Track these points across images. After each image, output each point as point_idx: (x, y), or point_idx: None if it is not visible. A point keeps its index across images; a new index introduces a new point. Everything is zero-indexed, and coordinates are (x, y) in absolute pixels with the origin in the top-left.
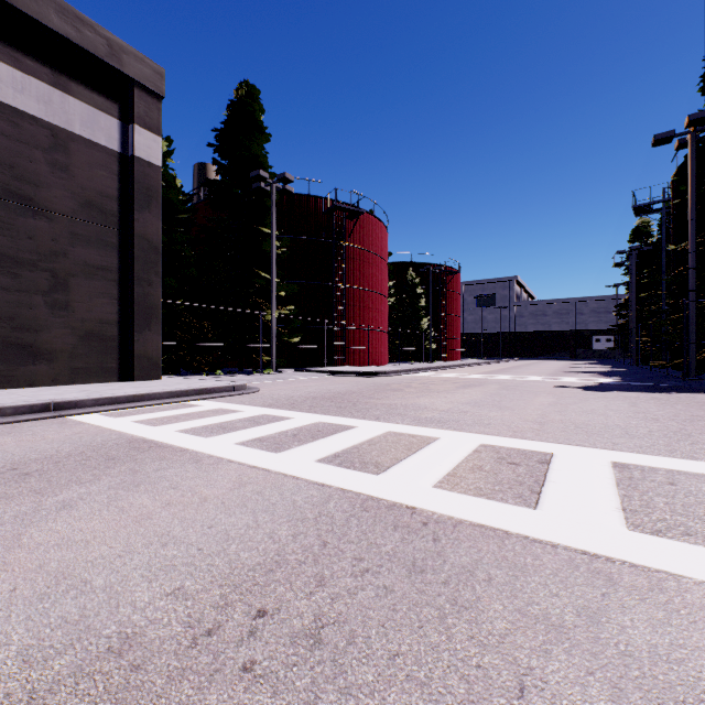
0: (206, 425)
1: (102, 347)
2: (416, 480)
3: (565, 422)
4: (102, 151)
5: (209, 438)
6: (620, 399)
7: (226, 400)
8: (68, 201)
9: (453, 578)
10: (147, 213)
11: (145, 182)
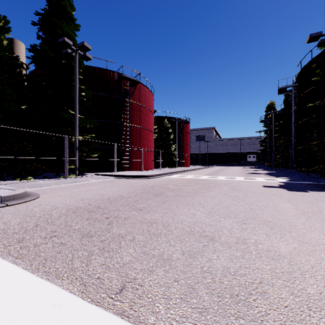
0: None
1: None
2: None
3: None
4: None
5: None
6: None
7: None
8: None
9: None
10: None
11: None
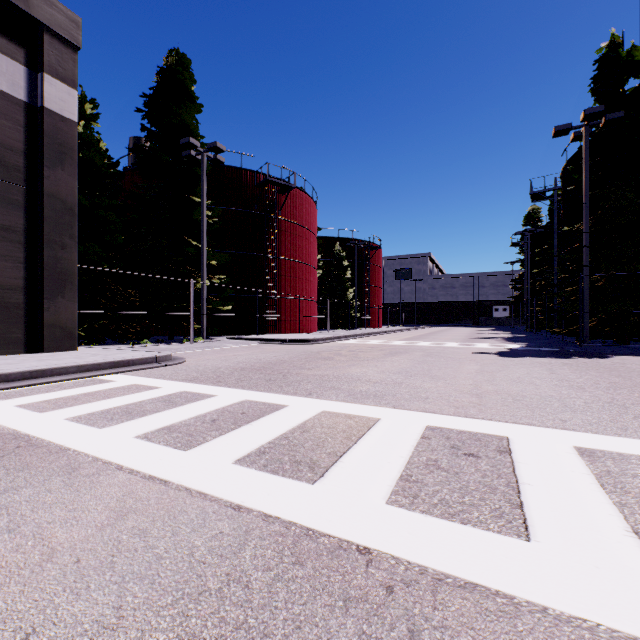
0: (108, 409)
1: (4, 315)
2: (364, 492)
3: (501, 393)
4: (4, 98)
5: (105, 430)
6: (537, 365)
7: (145, 373)
8: None
9: None
10: (59, 170)
11: (58, 137)
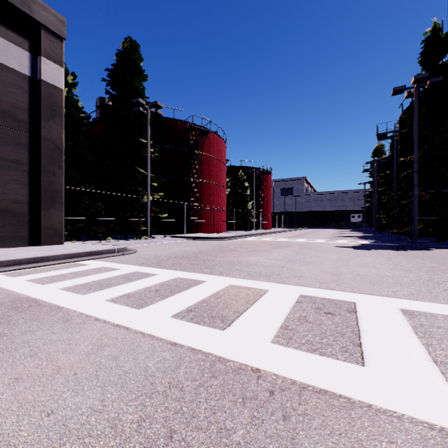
0: (87, 283)
1: (15, 220)
2: (257, 335)
3: (352, 274)
4: (15, 74)
5: (85, 296)
6: (379, 255)
7: (109, 260)
8: None
9: None
10: (51, 122)
11: (51, 99)
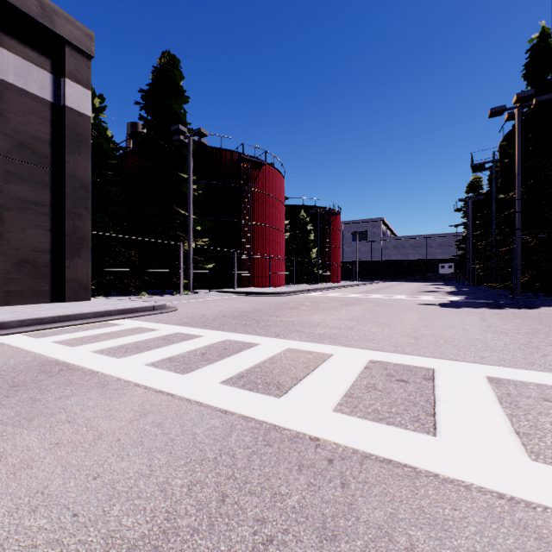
0: (122, 345)
1: (35, 272)
2: (317, 403)
3: (435, 336)
4: (35, 100)
5: (122, 359)
6: (471, 314)
7: (146, 319)
8: (2, 142)
9: (371, 548)
10: (77, 156)
11: (76, 129)
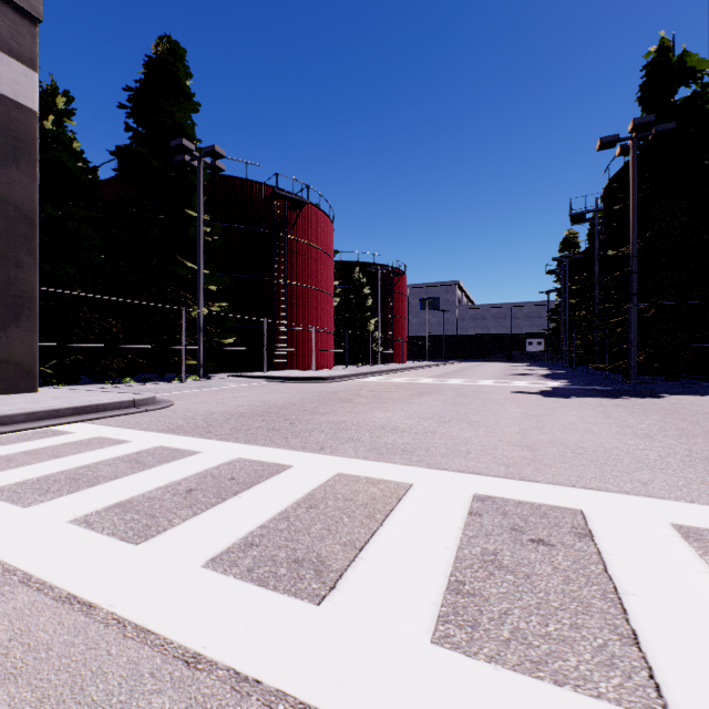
0: (48, 475)
1: None
2: (397, 618)
3: (556, 445)
4: None
5: (30, 509)
6: (588, 407)
7: (116, 421)
8: None
9: None
10: (13, 169)
11: (11, 128)
